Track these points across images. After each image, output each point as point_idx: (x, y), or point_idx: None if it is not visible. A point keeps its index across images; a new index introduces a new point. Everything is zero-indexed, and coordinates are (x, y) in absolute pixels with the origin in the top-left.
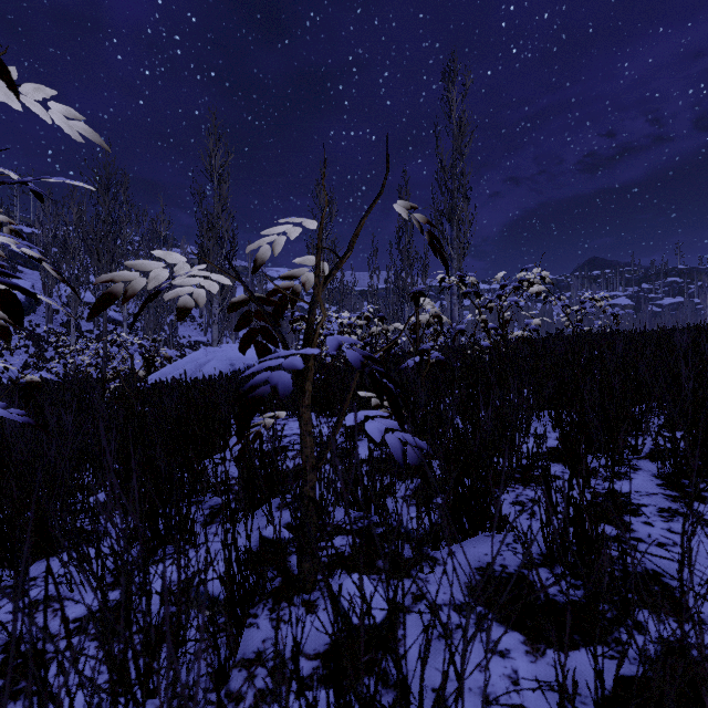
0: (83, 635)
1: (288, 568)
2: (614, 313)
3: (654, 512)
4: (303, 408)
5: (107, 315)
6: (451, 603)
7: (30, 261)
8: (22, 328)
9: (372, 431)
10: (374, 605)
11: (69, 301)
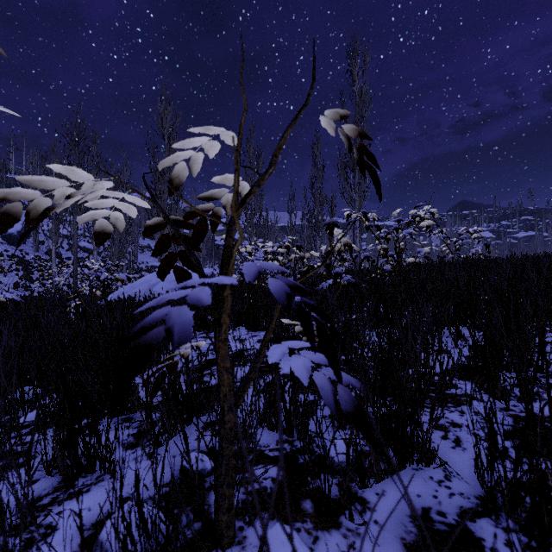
0: None
1: (205, 511)
2: (486, 243)
3: None
4: (220, 343)
5: (82, 246)
6: None
7: (22, 203)
8: (14, 255)
9: (297, 371)
10: None
11: (50, 234)
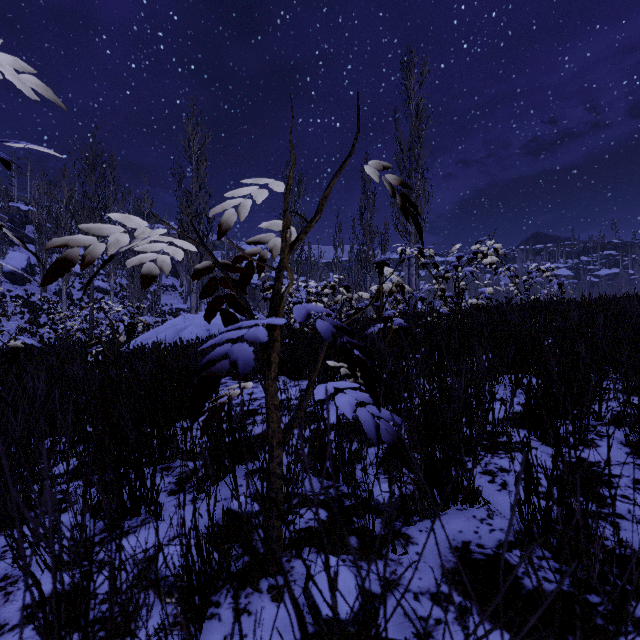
0: (31, 626)
1: (254, 546)
2: (560, 283)
3: (629, 484)
4: (269, 381)
5: (96, 285)
6: (428, 591)
7: (26, 236)
8: (19, 296)
9: (342, 406)
10: (345, 595)
11: None
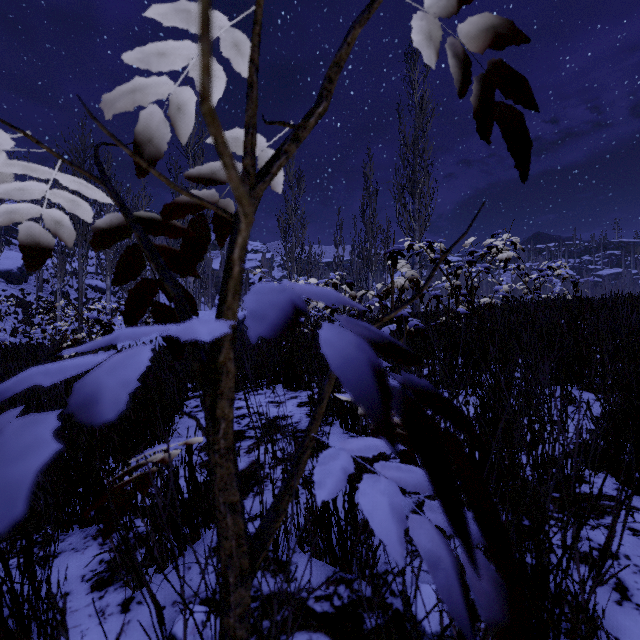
0: None
1: None
2: (574, 281)
3: None
4: (216, 456)
5: (94, 285)
6: None
7: None
8: (14, 296)
9: (379, 524)
10: None
11: (55, 271)
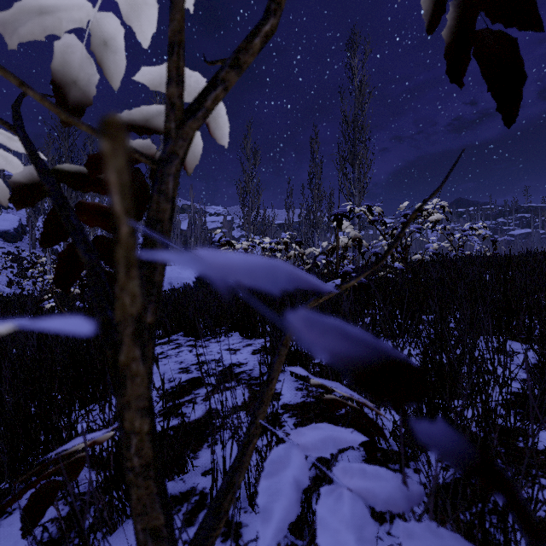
0: None
1: None
2: (493, 240)
3: None
4: (130, 474)
5: None
6: None
7: None
8: (10, 252)
9: None
10: None
11: None
